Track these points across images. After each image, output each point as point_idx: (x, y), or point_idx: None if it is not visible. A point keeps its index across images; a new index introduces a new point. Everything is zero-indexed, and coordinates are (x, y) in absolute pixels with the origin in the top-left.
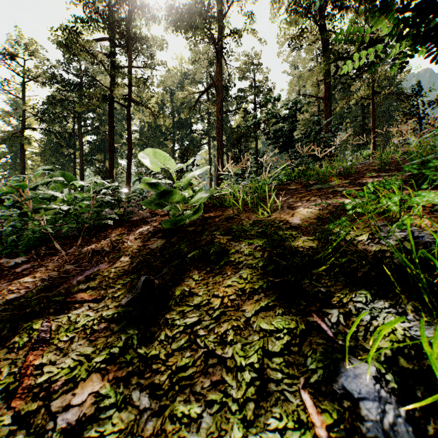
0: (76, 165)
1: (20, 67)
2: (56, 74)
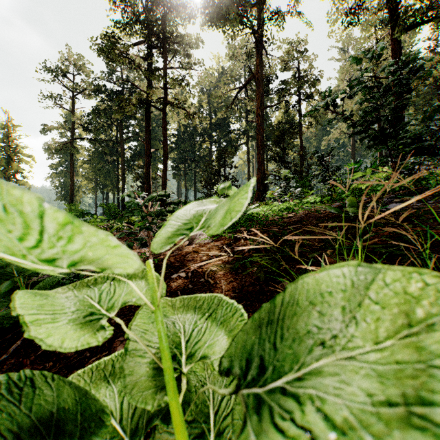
0: (119, 172)
1: (70, 82)
2: (101, 85)
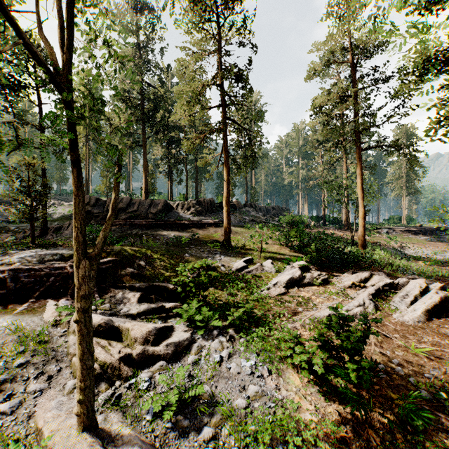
0: None
1: None
2: None
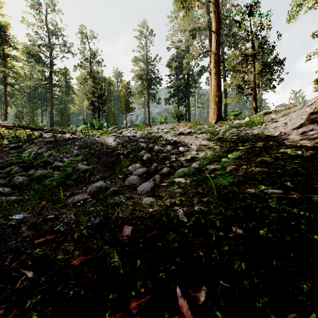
0: None
1: None
2: None
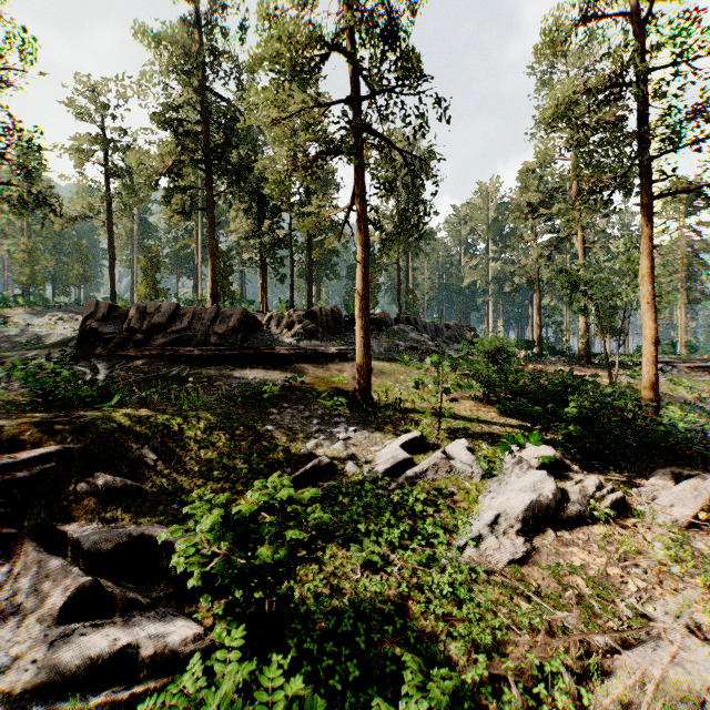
0: None
1: None
2: None
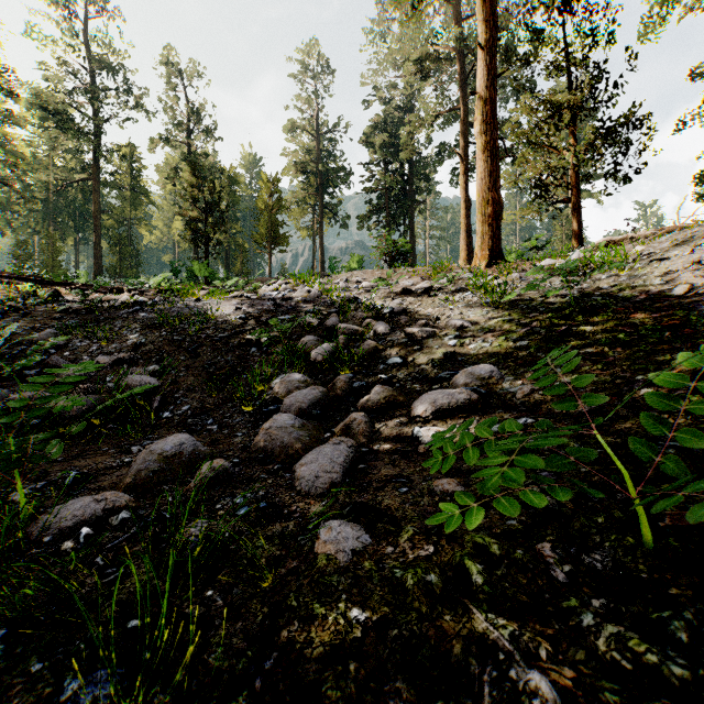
0: None
1: None
2: None
